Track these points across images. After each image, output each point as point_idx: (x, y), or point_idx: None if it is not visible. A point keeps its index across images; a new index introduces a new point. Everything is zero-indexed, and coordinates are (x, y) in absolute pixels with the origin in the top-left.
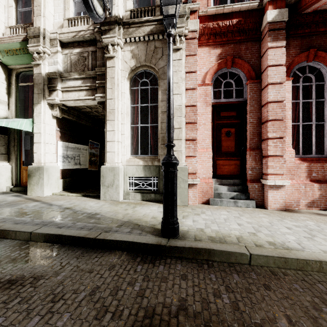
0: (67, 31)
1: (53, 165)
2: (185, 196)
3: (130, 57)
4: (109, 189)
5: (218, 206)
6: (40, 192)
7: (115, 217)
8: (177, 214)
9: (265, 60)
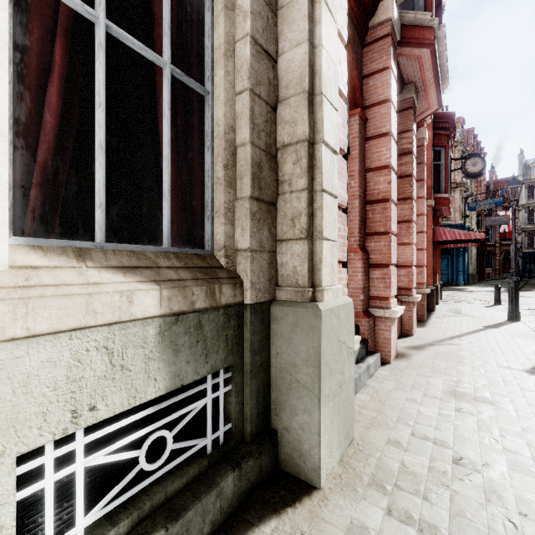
0: None
1: None
2: (350, 408)
3: None
4: None
5: (365, 394)
6: None
7: None
8: None
9: (382, 85)
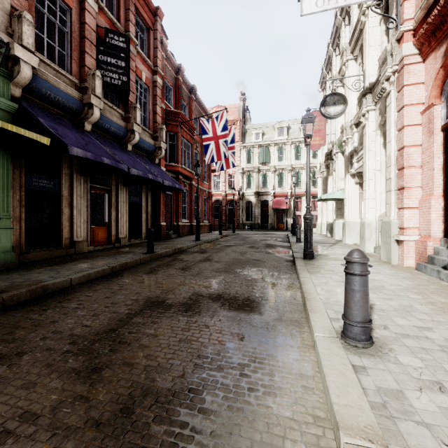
0: (355, 115)
1: (355, 221)
2: (389, 253)
3: (378, 115)
4: (362, 241)
5: (417, 272)
6: (344, 241)
7: (324, 253)
8: (308, 247)
9: None
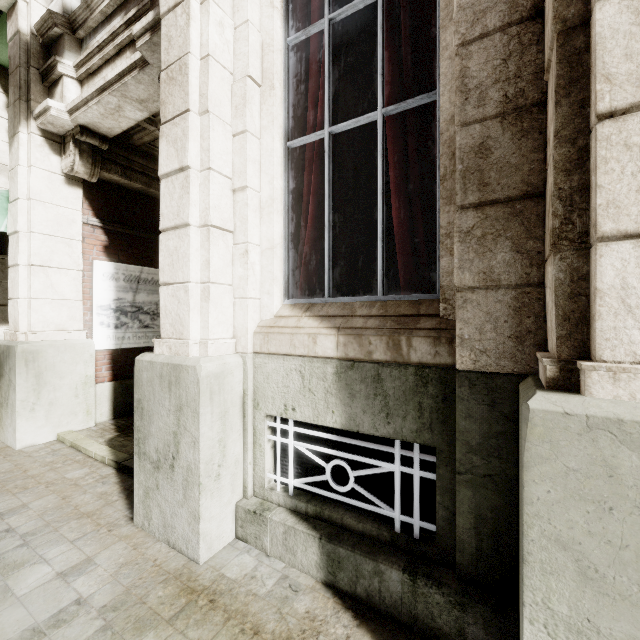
0: None
1: (65, 340)
2: None
3: None
4: (159, 479)
5: None
6: (10, 433)
7: None
8: None
9: None
